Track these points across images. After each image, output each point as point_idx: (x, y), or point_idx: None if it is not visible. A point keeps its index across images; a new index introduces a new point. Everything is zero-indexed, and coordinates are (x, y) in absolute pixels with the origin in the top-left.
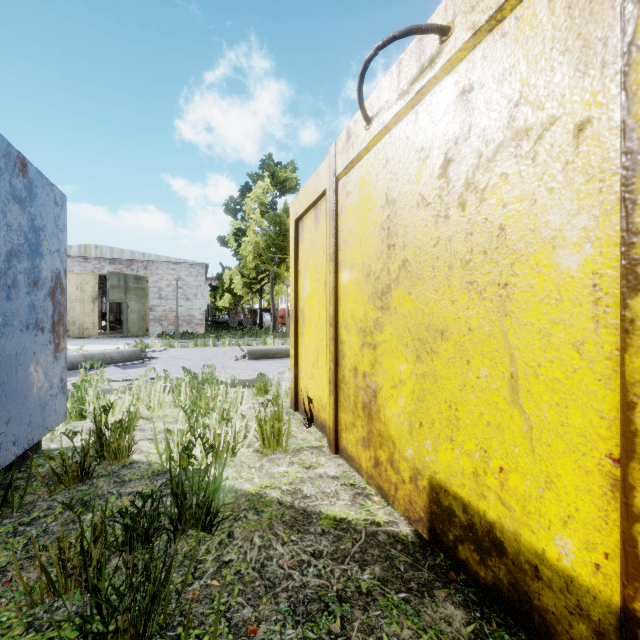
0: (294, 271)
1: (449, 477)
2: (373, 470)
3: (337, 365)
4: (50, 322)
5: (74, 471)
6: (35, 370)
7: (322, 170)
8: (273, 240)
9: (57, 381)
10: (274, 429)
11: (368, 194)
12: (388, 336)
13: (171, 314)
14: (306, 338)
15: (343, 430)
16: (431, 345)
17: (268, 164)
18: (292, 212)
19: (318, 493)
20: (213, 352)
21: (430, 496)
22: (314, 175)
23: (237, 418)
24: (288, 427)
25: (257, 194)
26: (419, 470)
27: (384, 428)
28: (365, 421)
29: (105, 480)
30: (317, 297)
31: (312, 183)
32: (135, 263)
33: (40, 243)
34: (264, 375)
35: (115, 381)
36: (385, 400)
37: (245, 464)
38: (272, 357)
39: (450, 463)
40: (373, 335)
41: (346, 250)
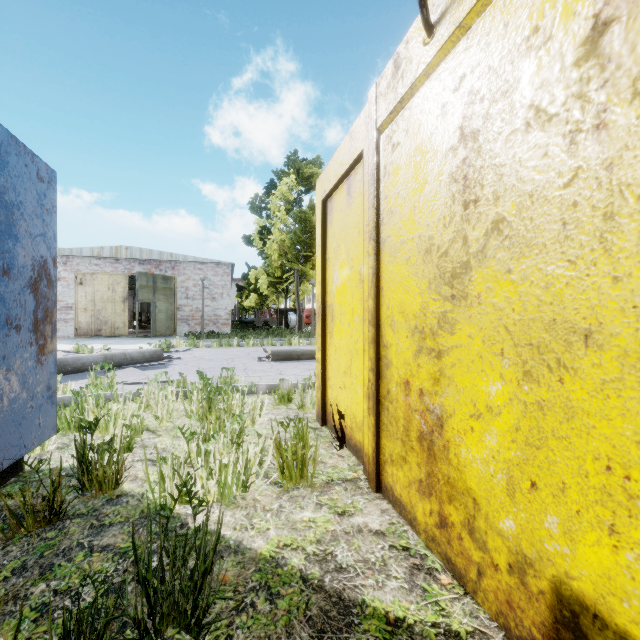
0: (321, 260)
1: (606, 596)
2: (437, 531)
3: (379, 376)
4: (30, 319)
5: (40, 511)
6: (5, 378)
7: (357, 128)
8: (298, 238)
9: (42, 389)
10: (297, 456)
11: (428, 137)
12: (464, 339)
13: (198, 314)
14: (336, 339)
15: (387, 463)
16: (558, 355)
17: (293, 160)
18: (319, 191)
19: (358, 562)
20: (237, 352)
21: (556, 612)
22: (346, 138)
23: (252, 438)
24: (315, 455)
25: (282, 191)
26: (530, 560)
27: (457, 475)
28: (423, 458)
29: (80, 522)
30: (350, 289)
31: (344, 149)
32: (163, 263)
33: (14, 223)
34: (287, 381)
35: (131, 384)
36: (458, 434)
37: (259, 504)
38: (297, 359)
39: (609, 571)
40: (437, 337)
41: (392, 223)
